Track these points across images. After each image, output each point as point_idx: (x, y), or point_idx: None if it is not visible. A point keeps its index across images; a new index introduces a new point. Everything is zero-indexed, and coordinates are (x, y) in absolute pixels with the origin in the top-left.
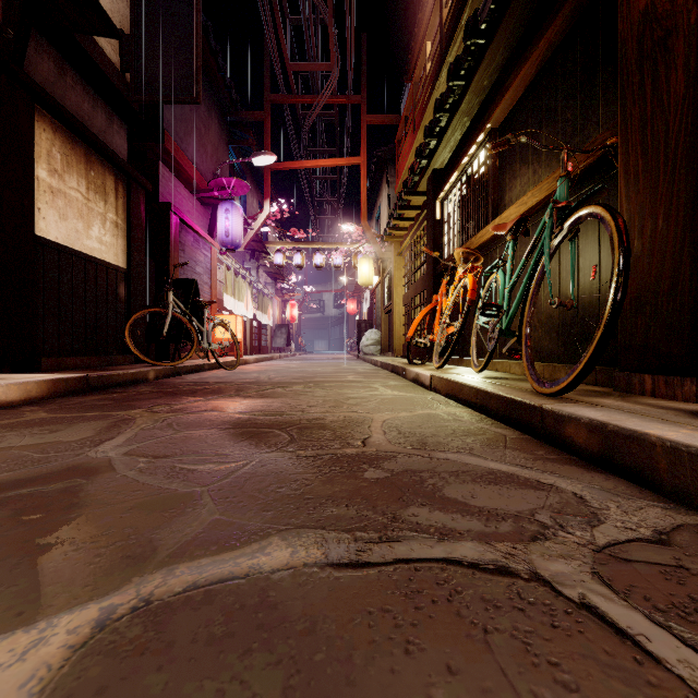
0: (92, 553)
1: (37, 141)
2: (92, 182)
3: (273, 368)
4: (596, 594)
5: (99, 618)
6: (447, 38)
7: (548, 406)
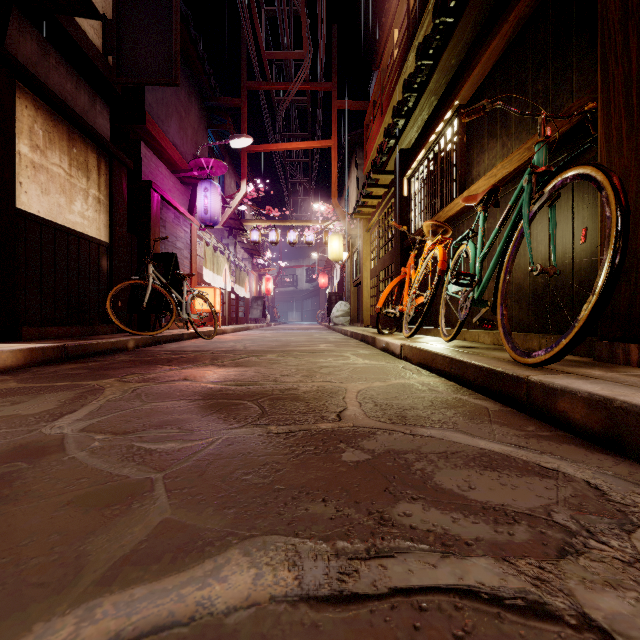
0: None
1: (19, 117)
2: (74, 159)
3: (249, 337)
4: None
5: None
6: (414, 24)
7: (535, 377)
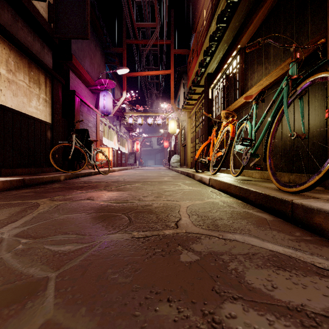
0: None
1: (0, 54)
2: (32, 78)
3: (127, 173)
4: None
5: None
6: (215, 6)
7: (297, 201)
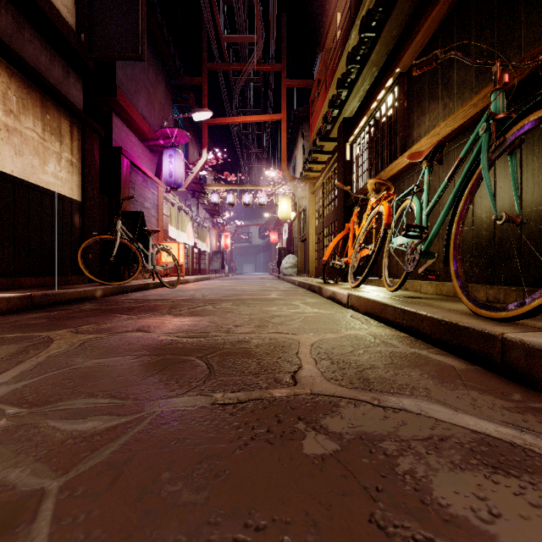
0: None
1: None
2: (47, 124)
3: (208, 286)
4: None
5: None
6: (356, 5)
7: (513, 335)
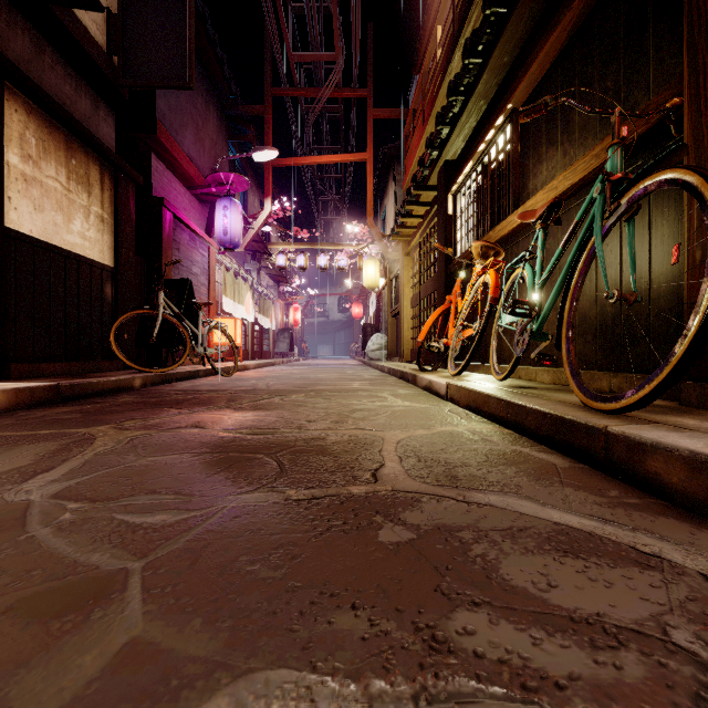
0: None
1: (7, 122)
2: (73, 171)
3: (273, 374)
4: None
5: None
6: (460, 19)
7: (616, 428)
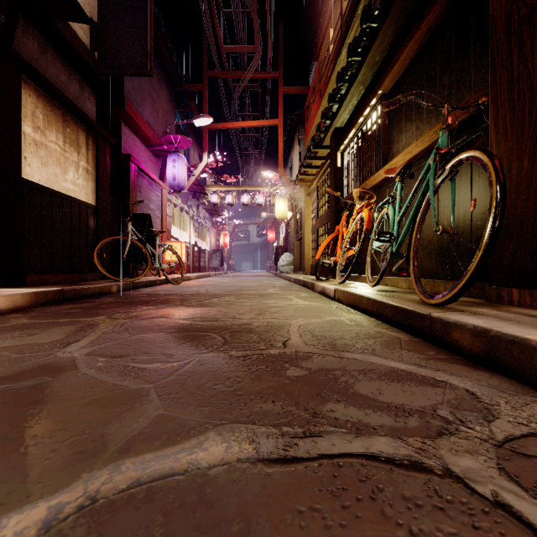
0: (48, 448)
1: (24, 104)
2: (67, 137)
3: (210, 283)
4: (507, 492)
5: (46, 518)
6: (346, 25)
7: (435, 314)
